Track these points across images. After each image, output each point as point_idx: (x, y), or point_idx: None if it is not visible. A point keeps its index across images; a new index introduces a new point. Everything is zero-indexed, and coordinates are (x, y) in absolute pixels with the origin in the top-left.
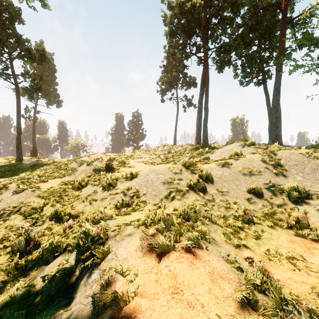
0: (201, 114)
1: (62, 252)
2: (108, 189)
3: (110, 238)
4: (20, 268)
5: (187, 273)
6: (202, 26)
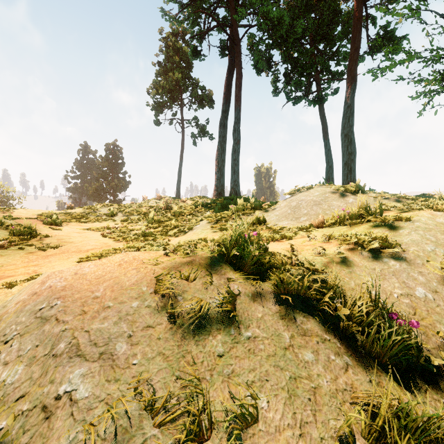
0: (225, 146)
1: None
2: None
3: None
4: None
5: None
6: None
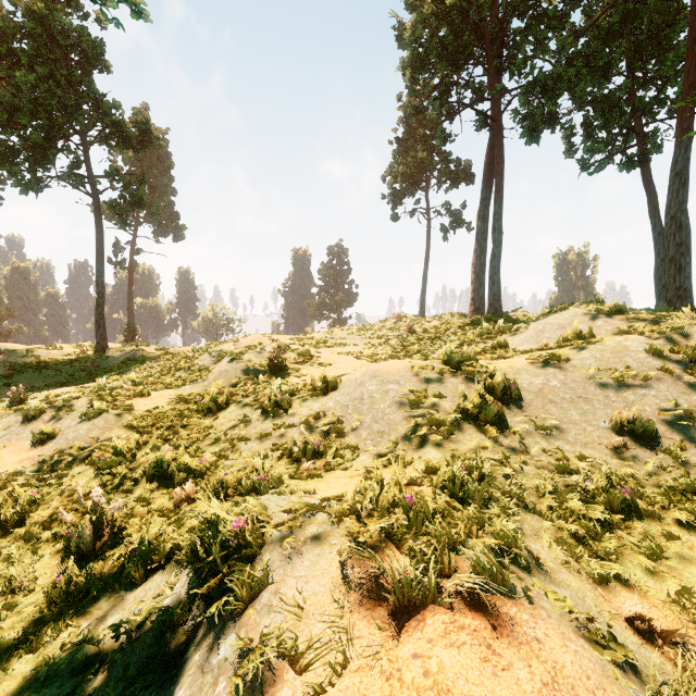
0: (485, 245)
1: (165, 562)
2: (274, 415)
3: (268, 544)
4: (78, 591)
5: (478, 689)
6: (487, 40)
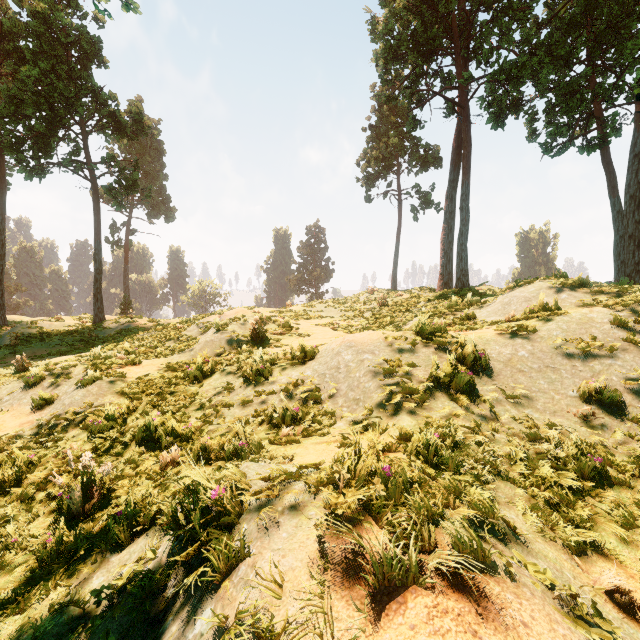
0: (453, 224)
1: (149, 525)
2: (255, 383)
3: (246, 513)
4: (67, 552)
5: None
6: (455, 32)
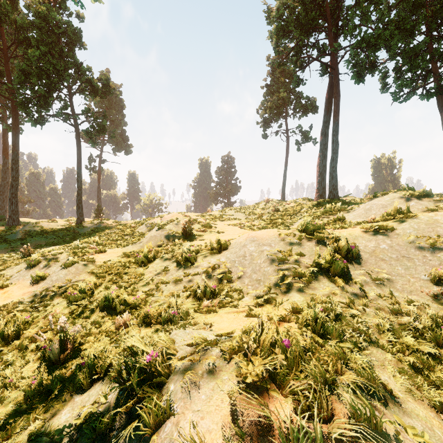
0: (326, 152)
1: (105, 373)
2: (185, 267)
3: (174, 374)
4: (46, 391)
5: None
6: (328, 15)
